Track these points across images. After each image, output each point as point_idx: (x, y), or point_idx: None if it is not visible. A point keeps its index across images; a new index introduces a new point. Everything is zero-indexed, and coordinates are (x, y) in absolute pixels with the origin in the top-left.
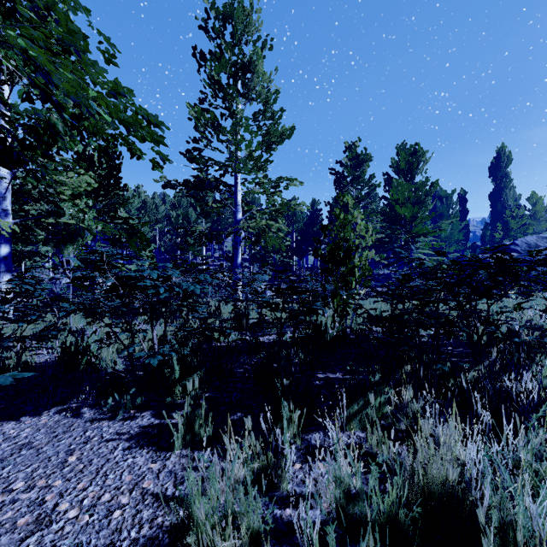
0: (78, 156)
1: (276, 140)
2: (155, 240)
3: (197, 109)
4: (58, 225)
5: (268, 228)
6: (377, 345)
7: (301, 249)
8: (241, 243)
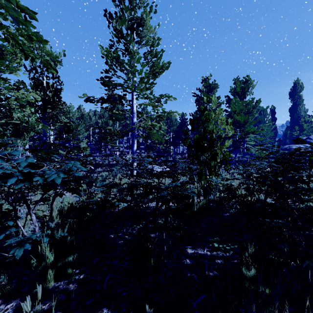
0: (33, 83)
1: (158, 71)
2: (89, 137)
3: (106, 50)
4: (9, 124)
5: (153, 127)
6: (233, 214)
7: (175, 142)
8: (136, 137)
